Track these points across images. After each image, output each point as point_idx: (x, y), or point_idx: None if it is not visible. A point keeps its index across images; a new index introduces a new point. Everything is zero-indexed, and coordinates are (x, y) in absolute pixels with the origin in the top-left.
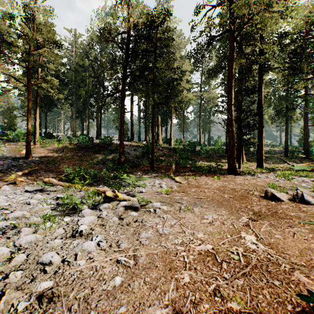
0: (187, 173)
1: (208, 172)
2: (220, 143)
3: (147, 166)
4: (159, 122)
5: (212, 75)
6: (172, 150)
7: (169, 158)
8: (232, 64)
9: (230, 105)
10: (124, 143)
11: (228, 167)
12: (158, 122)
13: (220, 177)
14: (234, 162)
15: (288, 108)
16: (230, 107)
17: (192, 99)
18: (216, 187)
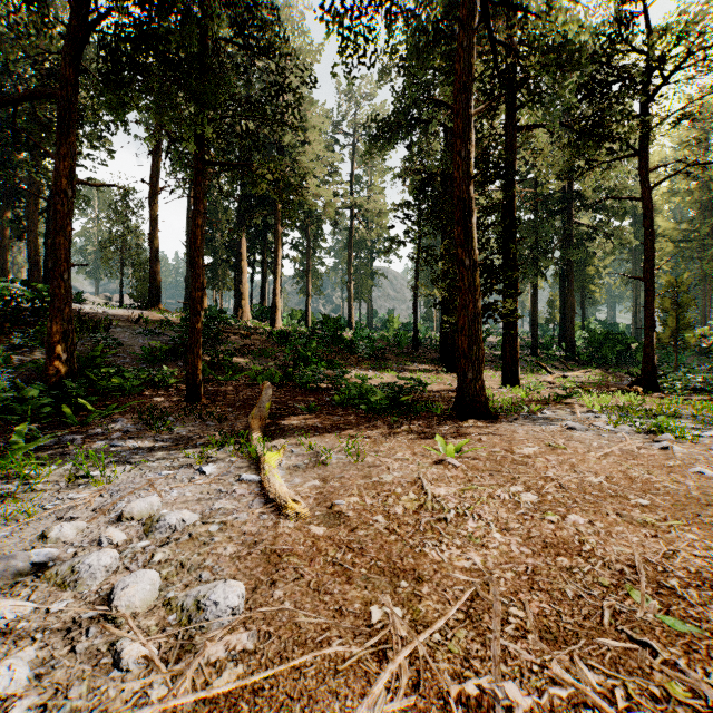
0: (321, 416)
1: (393, 409)
2: (398, 323)
3: (181, 388)
4: (244, 261)
5: (383, 143)
6: (278, 338)
7: (265, 361)
8: (472, 42)
9: (467, 179)
10: (121, 314)
11: (463, 392)
12: (239, 260)
13: (461, 442)
14: (479, 375)
15: (538, 250)
16: (467, 187)
17: (331, 206)
18: (521, 567)
